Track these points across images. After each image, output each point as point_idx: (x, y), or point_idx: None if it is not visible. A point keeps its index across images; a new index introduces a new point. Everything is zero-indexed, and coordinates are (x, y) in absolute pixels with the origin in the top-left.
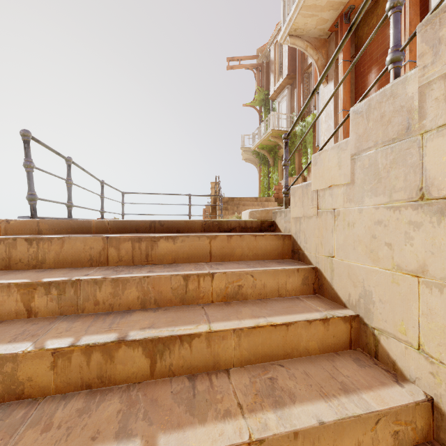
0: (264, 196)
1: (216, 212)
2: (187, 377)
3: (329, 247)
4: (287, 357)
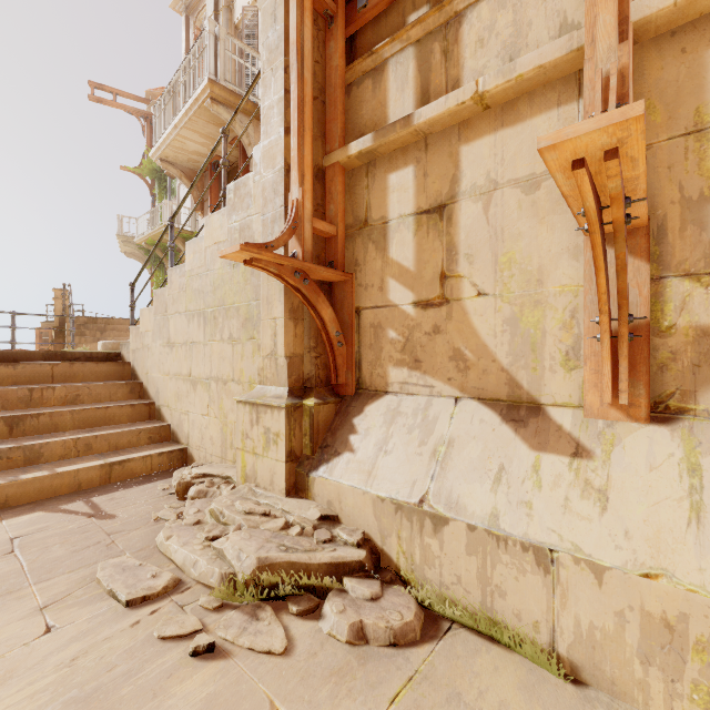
0: None
1: (65, 338)
2: (37, 435)
3: (147, 368)
4: (107, 425)
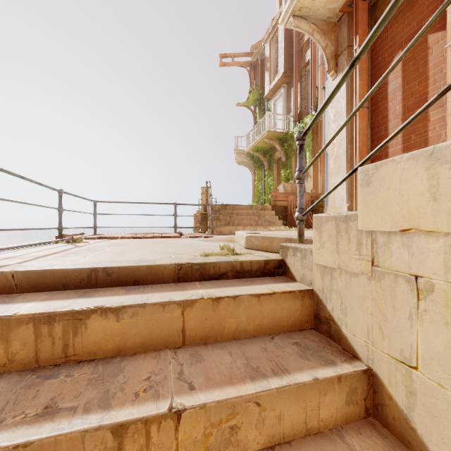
0: (259, 201)
1: (207, 221)
2: None
3: (401, 343)
4: None
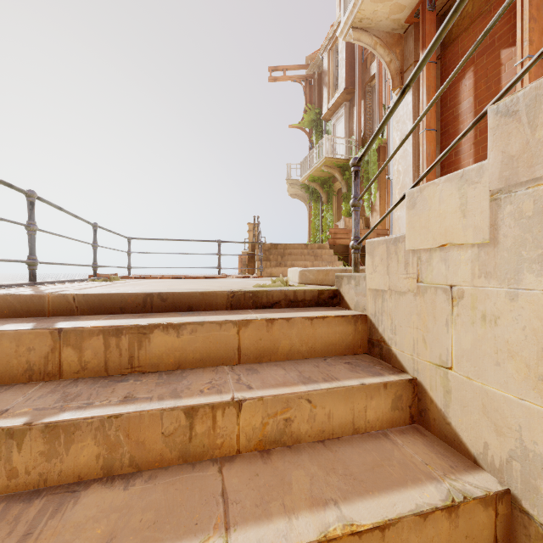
0: (315, 240)
1: (254, 262)
2: None
3: (440, 349)
4: None
